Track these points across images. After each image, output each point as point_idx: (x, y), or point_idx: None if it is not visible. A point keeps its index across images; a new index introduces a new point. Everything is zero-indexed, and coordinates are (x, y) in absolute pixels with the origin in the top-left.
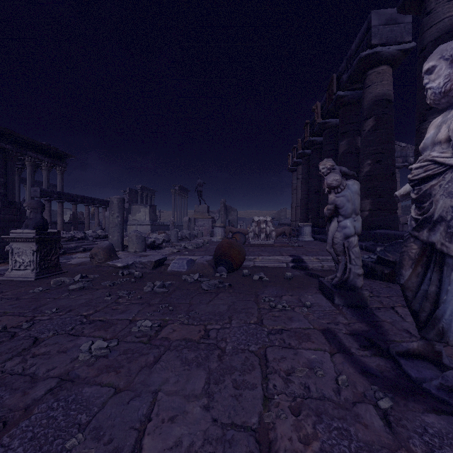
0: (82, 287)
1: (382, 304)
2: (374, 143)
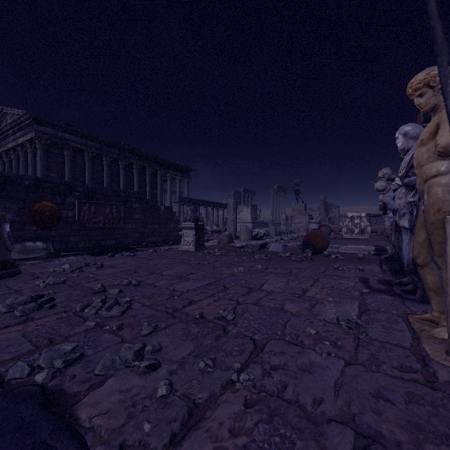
0: (221, 254)
1: None
2: None
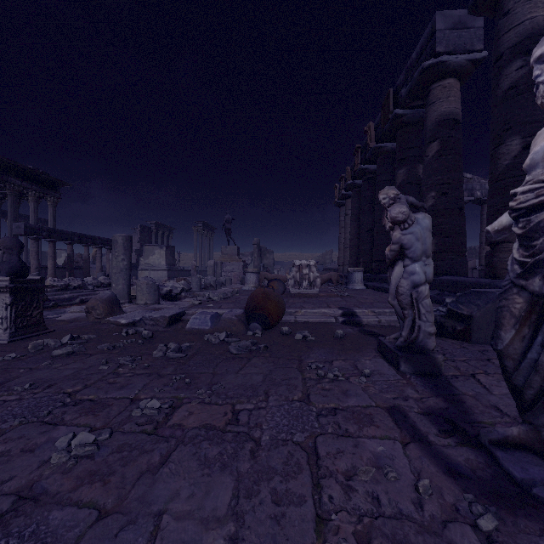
0: (71, 352)
1: (459, 370)
2: (438, 171)
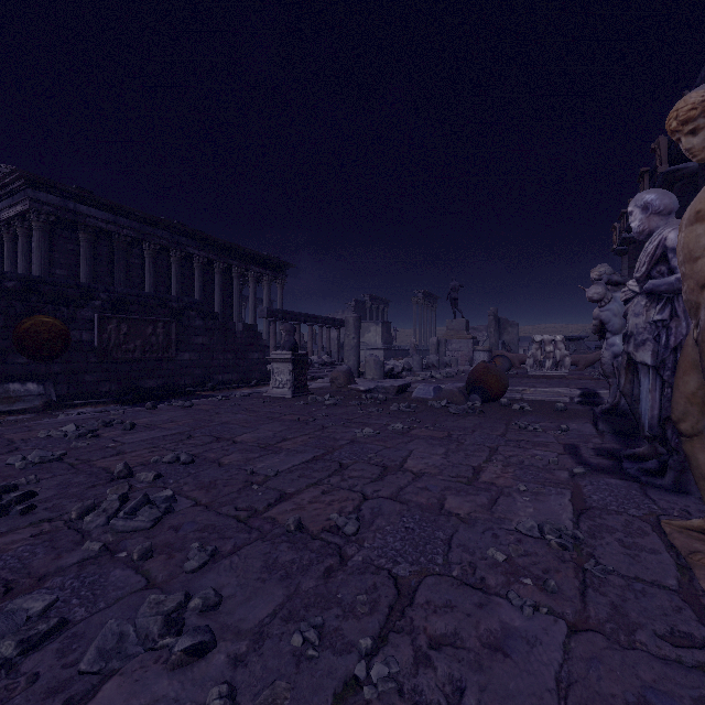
0: (335, 404)
1: None
2: None
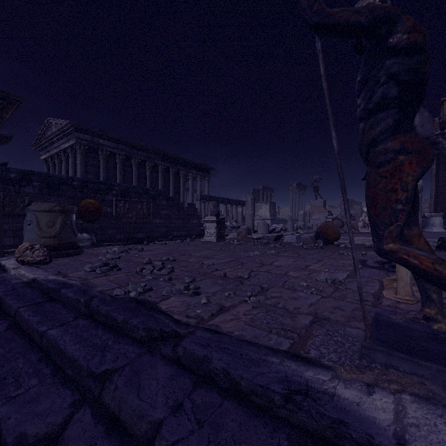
0: (240, 244)
1: None
2: None
